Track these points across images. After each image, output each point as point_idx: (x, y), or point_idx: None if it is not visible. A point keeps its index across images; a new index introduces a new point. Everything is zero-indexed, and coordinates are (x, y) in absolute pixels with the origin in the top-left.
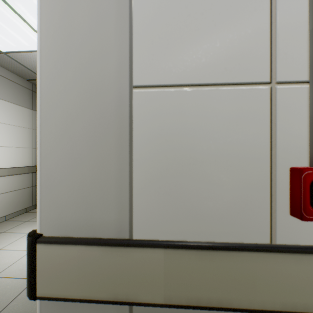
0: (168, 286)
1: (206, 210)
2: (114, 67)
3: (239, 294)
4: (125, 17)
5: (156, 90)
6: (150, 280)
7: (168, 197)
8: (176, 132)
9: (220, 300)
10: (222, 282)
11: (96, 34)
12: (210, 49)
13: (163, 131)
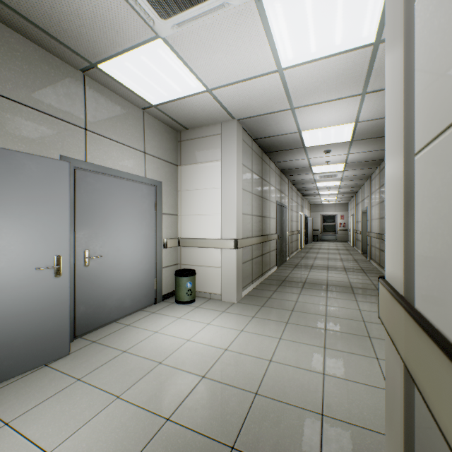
0: (405, 347)
1: (448, 292)
2: (399, 146)
3: (432, 396)
4: (402, 99)
5: (423, 152)
6: (400, 335)
7: (428, 268)
8: (431, 194)
9: (423, 389)
10: (424, 370)
11: (395, 124)
12: (450, 78)
13: (425, 195)
